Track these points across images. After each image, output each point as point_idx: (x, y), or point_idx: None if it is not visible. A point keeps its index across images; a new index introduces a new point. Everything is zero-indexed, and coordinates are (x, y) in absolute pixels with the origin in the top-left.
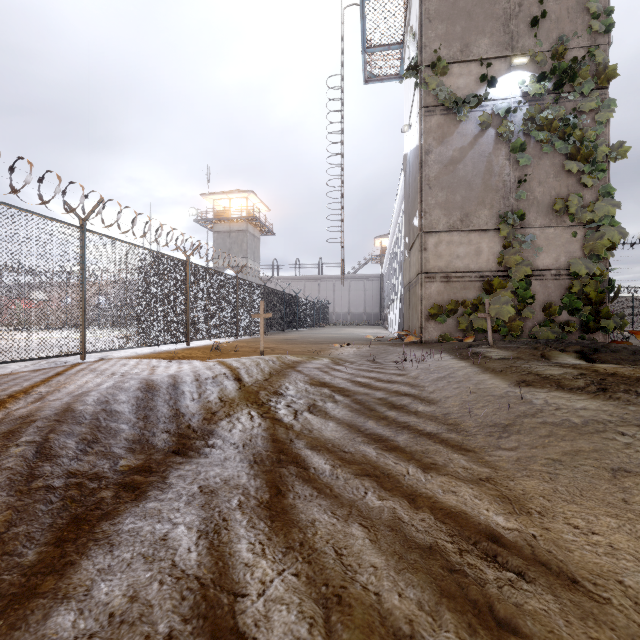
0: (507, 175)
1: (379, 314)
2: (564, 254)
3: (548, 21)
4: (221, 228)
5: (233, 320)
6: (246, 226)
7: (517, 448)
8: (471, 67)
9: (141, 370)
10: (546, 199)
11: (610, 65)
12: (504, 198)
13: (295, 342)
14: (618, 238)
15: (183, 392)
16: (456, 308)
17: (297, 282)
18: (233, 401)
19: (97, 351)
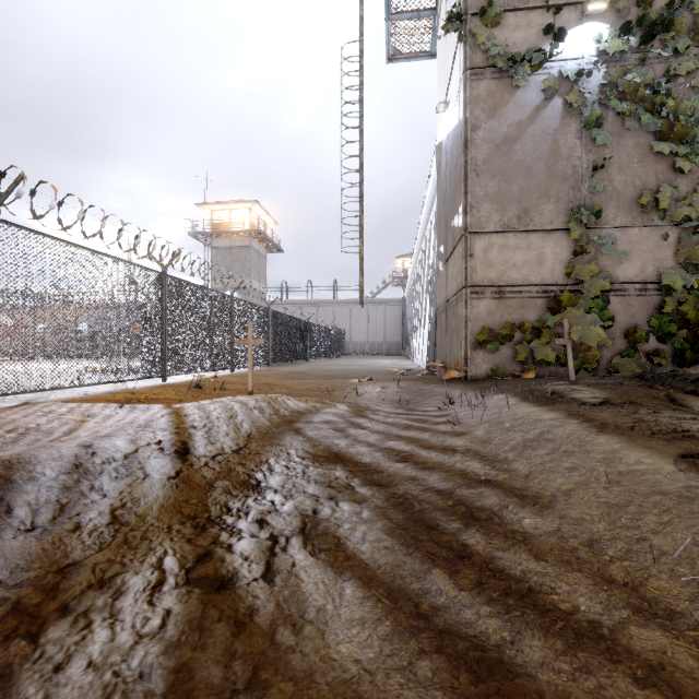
0: (578, 159)
1: (401, 343)
2: (652, 262)
3: None
4: (221, 243)
5: (227, 349)
6: (250, 241)
7: None
8: (531, 17)
9: (62, 423)
10: (629, 190)
11: None
12: (574, 189)
13: (303, 376)
14: None
15: (8, 510)
16: (512, 333)
17: (309, 307)
18: (140, 518)
19: (19, 392)
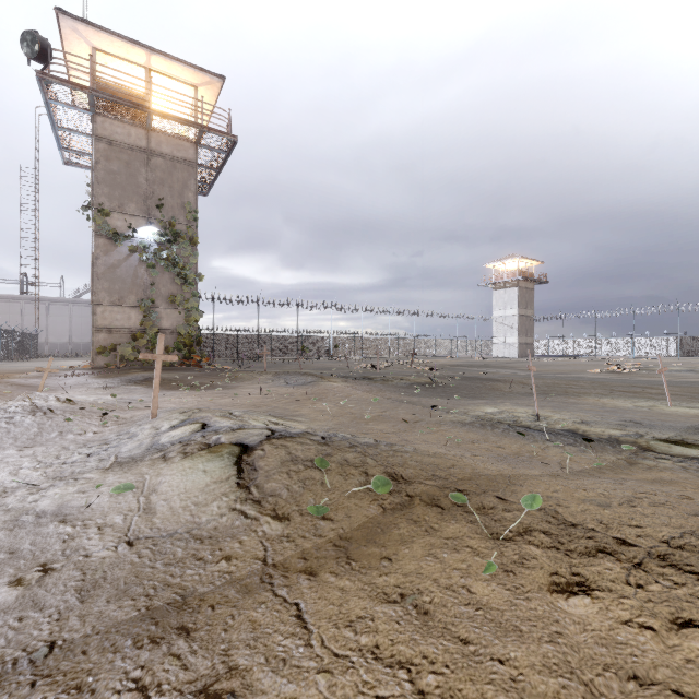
0: (146, 279)
1: None
2: (176, 322)
3: (168, 206)
4: None
5: None
6: None
7: (68, 388)
8: (125, 217)
9: None
10: (167, 294)
11: (195, 237)
12: (144, 291)
13: None
14: (199, 317)
15: None
16: (116, 348)
17: None
18: None
19: None
